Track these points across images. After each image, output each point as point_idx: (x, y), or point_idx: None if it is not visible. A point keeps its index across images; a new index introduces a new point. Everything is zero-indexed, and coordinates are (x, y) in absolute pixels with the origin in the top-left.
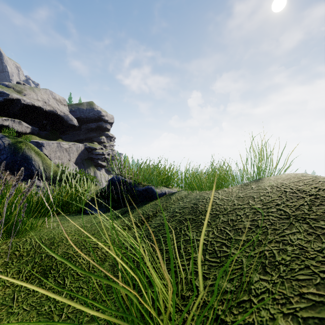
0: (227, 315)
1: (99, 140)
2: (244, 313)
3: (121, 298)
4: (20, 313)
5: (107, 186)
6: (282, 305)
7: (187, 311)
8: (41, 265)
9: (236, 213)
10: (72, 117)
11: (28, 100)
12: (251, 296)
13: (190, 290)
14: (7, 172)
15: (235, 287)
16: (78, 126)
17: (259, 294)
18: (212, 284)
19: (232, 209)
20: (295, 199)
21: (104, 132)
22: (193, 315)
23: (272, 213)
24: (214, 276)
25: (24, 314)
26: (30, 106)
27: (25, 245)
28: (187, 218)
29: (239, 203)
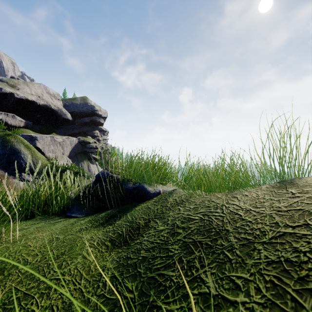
0: None
1: (93, 134)
2: None
3: None
4: None
5: (94, 182)
6: None
7: None
8: None
9: (292, 245)
10: (66, 111)
11: (22, 94)
12: None
13: None
14: None
15: None
16: (72, 120)
17: None
18: None
19: (278, 235)
20: None
21: (98, 126)
22: None
23: None
24: None
25: None
26: (23, 100)
27: None
28: (196, 241)
29: (286, 223)
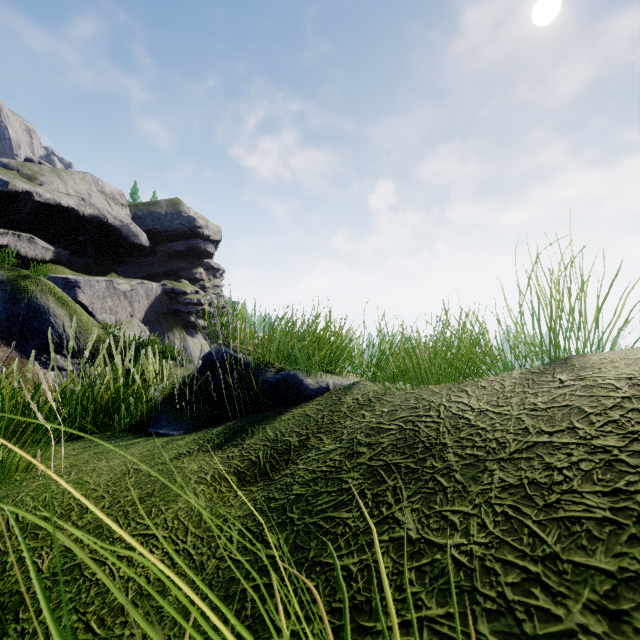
0: None
1: (192, 276)
2: None
3: None
4: None
5: (199, 369)
6: None
7: None
8: None
9: (544, 460)
10: (138, 229)
11: (48, 195)
12: None
13: None
14: None
15: None
16: (150, 247)
17: None
18: None
19: (526, 447)
20: None
21: (203, 259)
22: None
23: None
24: None
25: None
26: (51, 206)
27: None
28: (390, 464)
29: (541, 428)
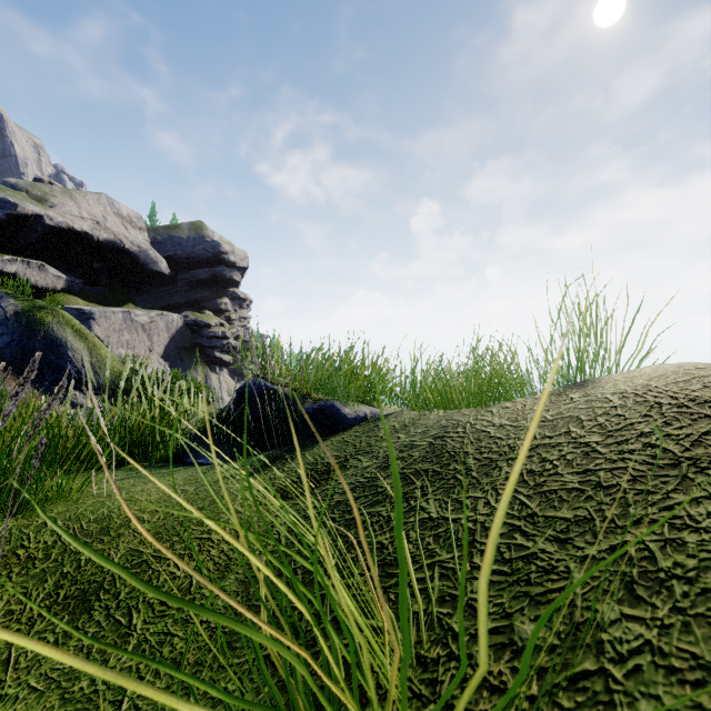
0: (545, 710)
1: (217, 307)
2: (591, 707)
3: (266, 662)
4: (21, 698)
5: (233, 402)
6: (695, 686)
7: (434, 697)
8: (77, 580)
9: (541, 456)
10: (158, 256)
11: (60, 218)
12: (605, 662)
13: (440, 644)
14: (1, 366)
15: (559, 636)
16: (170, 275)
17: (625, 656)
18: (495, 629)
19: (530, 448)
20: (686, 421)
21: (228, 288)
22: (451, 708)
23: (633, 454)
24: (498, 608)
25: (31, 700)
26: (64, 231)
27: (42, 534)
28: (420, 470)
29: (545, 434)
